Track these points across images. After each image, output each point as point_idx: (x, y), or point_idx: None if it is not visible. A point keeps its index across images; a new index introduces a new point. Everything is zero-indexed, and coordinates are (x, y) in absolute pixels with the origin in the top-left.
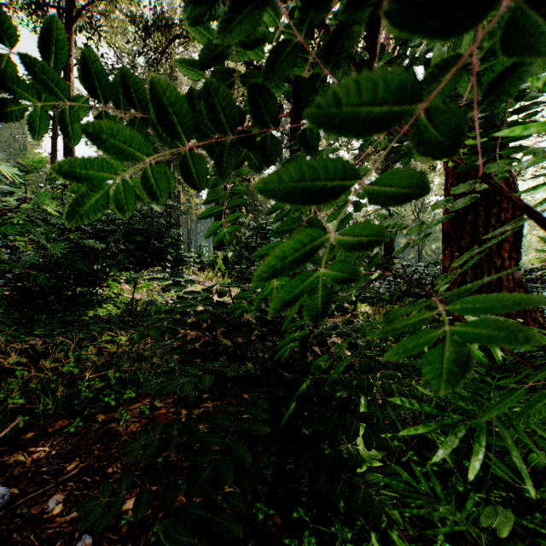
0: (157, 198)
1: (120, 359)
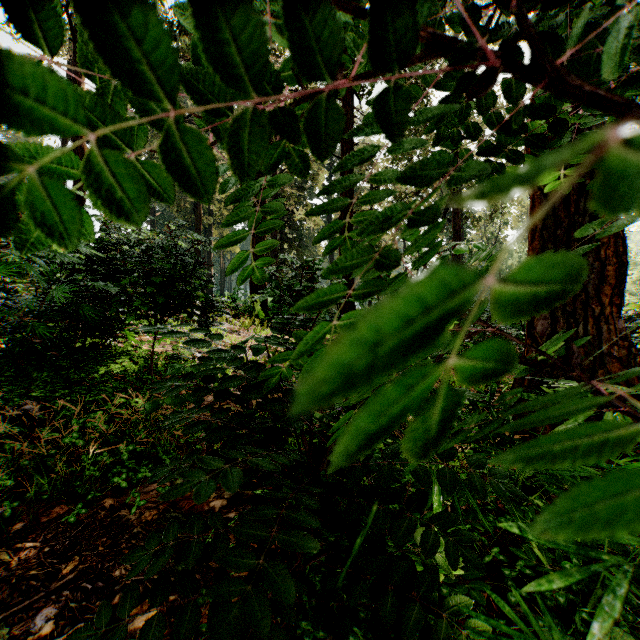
0: (135, 218)
1: (135, 427)
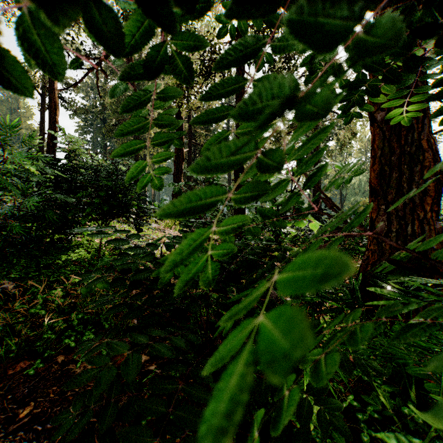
0: None
1: (85, 300)
